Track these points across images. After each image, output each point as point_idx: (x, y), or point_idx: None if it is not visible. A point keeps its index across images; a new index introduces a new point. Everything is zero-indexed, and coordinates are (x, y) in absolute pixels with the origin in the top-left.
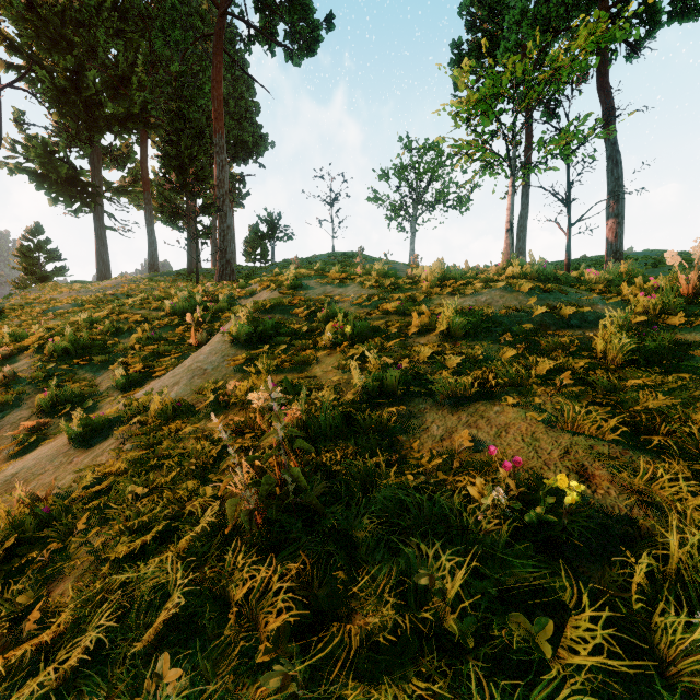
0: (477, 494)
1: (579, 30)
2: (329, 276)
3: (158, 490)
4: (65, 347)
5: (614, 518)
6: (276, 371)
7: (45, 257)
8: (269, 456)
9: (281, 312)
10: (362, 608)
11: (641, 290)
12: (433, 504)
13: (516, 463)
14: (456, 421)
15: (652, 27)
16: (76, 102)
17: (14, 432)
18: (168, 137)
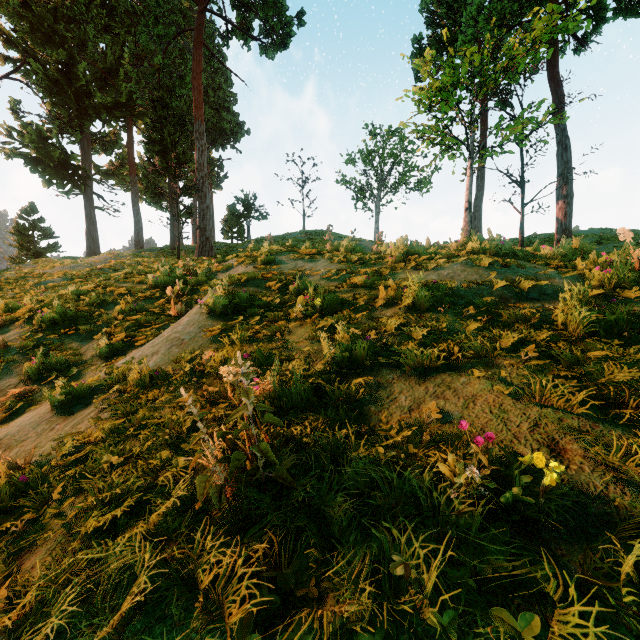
0: (449, 470)
1: (531, 24)
2: (300, 251)
3: (132, 460)
4: (53, 318)
5: (590, 496)
6: (249, 341)
7: (39, 235)
8: (239, 430)
9: (255, 285)
10: (333, 592)
11: (595, 264)
12: (404, 478)
13: (489, 438)
14: (424, 392)
15: (598, 23)
16: (67, 92)
17: (2, 399)
18: (153, 124)
